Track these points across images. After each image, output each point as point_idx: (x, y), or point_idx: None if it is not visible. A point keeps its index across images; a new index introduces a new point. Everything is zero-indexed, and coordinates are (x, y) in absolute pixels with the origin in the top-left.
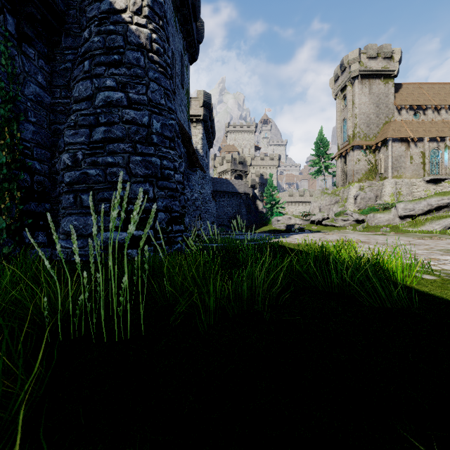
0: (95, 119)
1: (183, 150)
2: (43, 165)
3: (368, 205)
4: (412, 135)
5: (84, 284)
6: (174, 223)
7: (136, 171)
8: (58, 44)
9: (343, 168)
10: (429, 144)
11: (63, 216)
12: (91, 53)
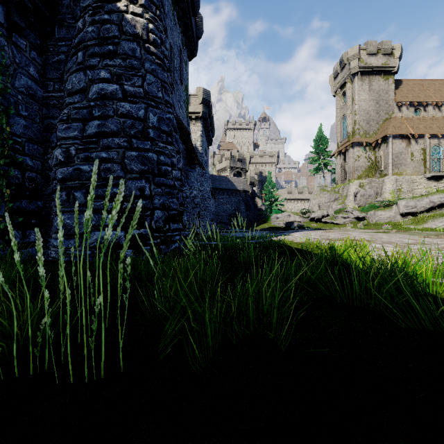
0: (89, 113)
1: (182, 147)
2: (35, 161)
3: (368, 202)
4: (413, 131)
5: (46, 306)
6: (172, 221)
7: (132, 167)
8: (51, 35)
9: (342, 165)
10: (430, 141)
11: (56, 215)
12: (84, 43)
